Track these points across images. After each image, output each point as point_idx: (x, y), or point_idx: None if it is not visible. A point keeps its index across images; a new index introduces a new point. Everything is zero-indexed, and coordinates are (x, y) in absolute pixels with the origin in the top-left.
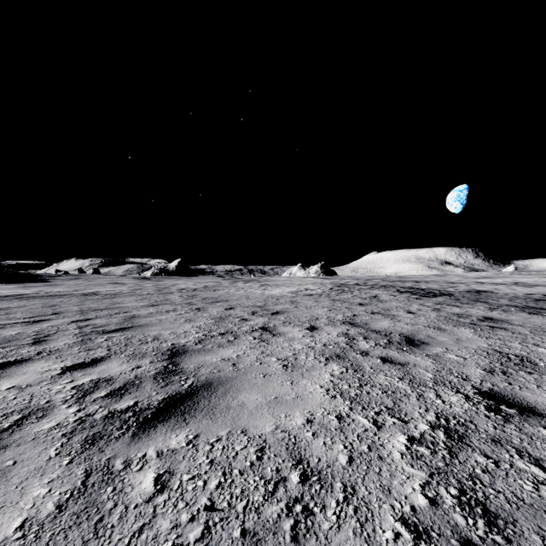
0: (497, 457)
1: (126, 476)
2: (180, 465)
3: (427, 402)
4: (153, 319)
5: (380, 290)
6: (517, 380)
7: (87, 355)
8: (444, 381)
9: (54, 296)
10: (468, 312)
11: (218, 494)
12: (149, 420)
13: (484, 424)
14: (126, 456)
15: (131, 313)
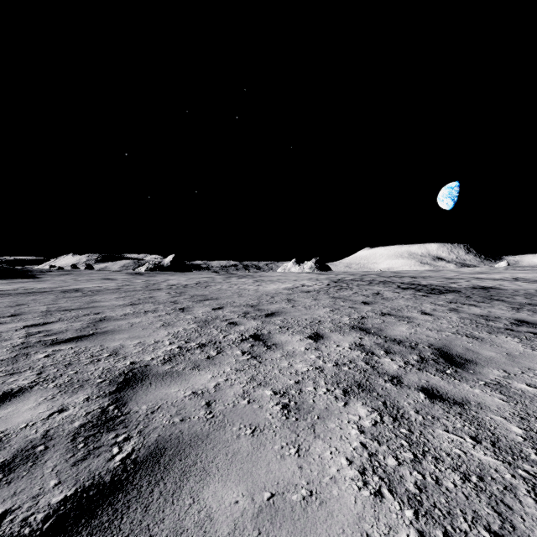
0: None
1: None
2: None
3: None
4: (125, 323)
5: (381, 286)
6: None
7: (1, 384)
8: None
9: (30, 293)
10: (493, 313)
11: None
12: None
13: None
14: None
15: (103, 314)
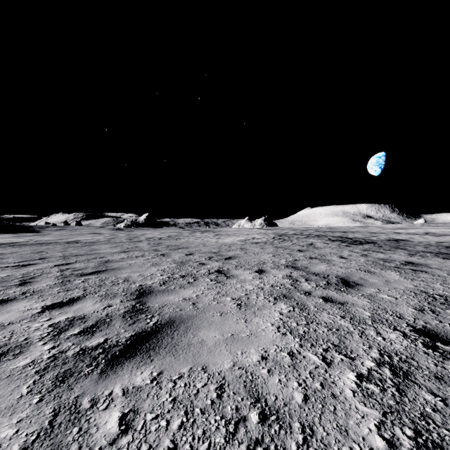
0: (444, 395)
1: (92, 415)
2: (144, 403)
3: (369, 339)
4: (125, 263)
5: (315, 239)
6: (446, 318)
7: (65, 295)
8: (381, 319)
9: (42, 244)
10: (392, 257)
11: (181, 435)
12: (117, 357)
13: (424, 361)
14: (93, 394)
15: (106, 258)
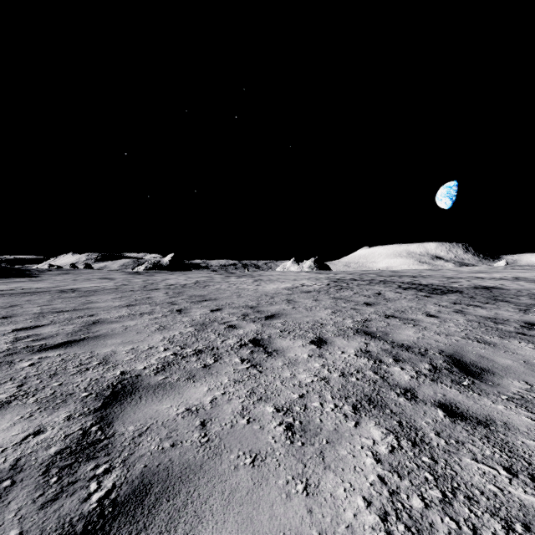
0: None
1: None
2: None
3: None
4: (119, 326)
5: (381, 286)
6: None
7: None
8: None
9: (26, 293)
10: (500, 315)
11: None
12: None
13: None
14: None
15: (97, 317)
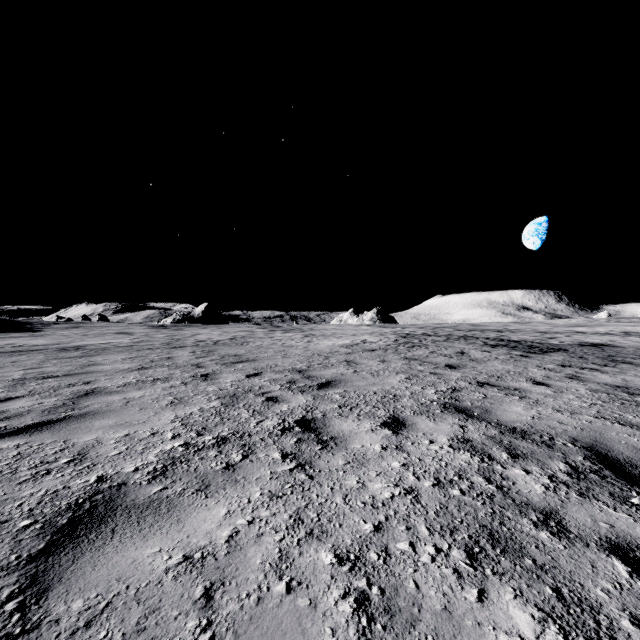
0: None
1: None
2: None
3: None
4: (119, 399)
5: (462, 343)
6: None
7: None
8: None
9: (15, 352)
10: (631, 383)
11: None
12: None
13: None
14: None
15: (94, 385)
